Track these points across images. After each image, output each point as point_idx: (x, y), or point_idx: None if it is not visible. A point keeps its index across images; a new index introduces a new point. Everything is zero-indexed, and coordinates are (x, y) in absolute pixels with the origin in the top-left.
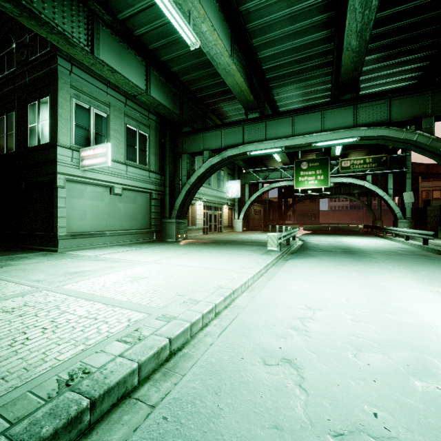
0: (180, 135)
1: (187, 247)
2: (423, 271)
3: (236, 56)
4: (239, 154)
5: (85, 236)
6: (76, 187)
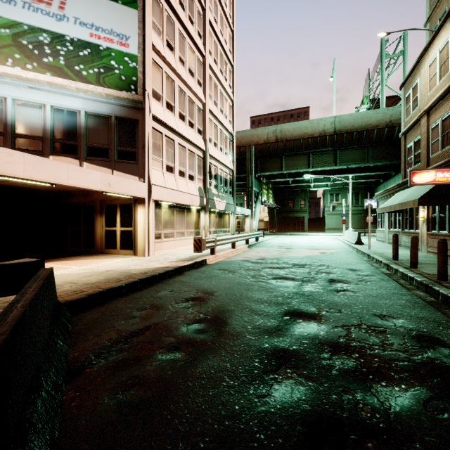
0: (375, 188)
1: None
2: None
3: None
4: None
5: (332, 229)
6: (330, 216)
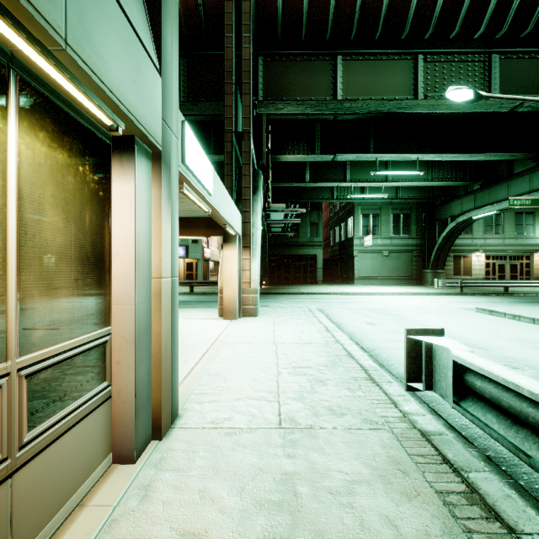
0: (437, 206)
1: (418, 287)
2: (490, 302)
3: (437, 166)
4: (468, 219)
5: (366, 278)
6: (362, 255)
